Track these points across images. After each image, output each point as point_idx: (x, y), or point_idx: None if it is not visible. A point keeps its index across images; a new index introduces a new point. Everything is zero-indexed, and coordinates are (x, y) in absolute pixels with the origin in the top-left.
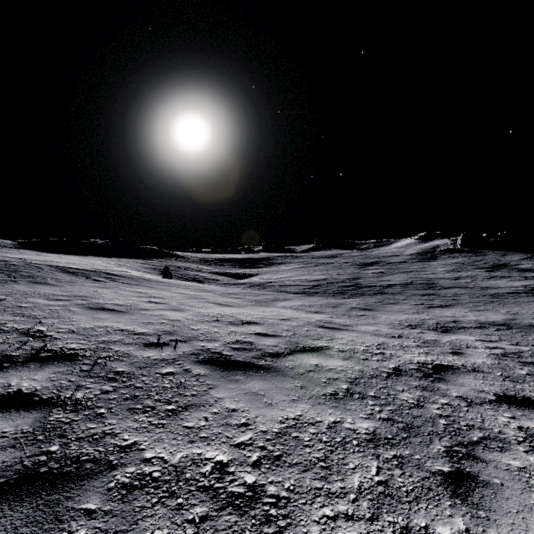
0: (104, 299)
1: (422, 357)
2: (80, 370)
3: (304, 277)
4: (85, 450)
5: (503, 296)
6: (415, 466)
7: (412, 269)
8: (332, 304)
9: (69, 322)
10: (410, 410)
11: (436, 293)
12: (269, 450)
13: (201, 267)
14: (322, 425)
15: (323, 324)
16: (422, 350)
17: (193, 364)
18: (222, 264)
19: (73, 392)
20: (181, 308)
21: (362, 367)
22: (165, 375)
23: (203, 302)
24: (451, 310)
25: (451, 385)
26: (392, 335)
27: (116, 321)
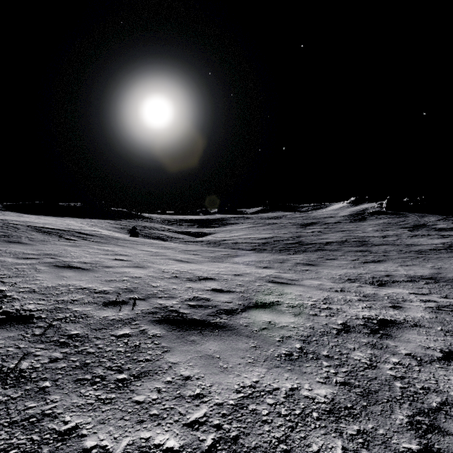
0: (72, 257)
1: (366, 312)
2: (32, 335)
3: (254, 235)
4: (16, 440)
5: (426, 252)
6: (381, 445)
7: (346, 229)
8: (279, 259)
9: (32, 281)
10: (364, 371)
11: (369, 249)
12: (225, 430)
13: (164, 227)
14: (279, 394)
15: (272, 279)
16: (364, 304)
17: (149, 324)
18: (183, 224)
19: (18, 361)
20: (143, 265)
21: (312, 324)
22: (120, 337)
23: (164, 259)
24: (384, 265)
25: (399, 342)
26: (335, 289)
27: (79, 279)
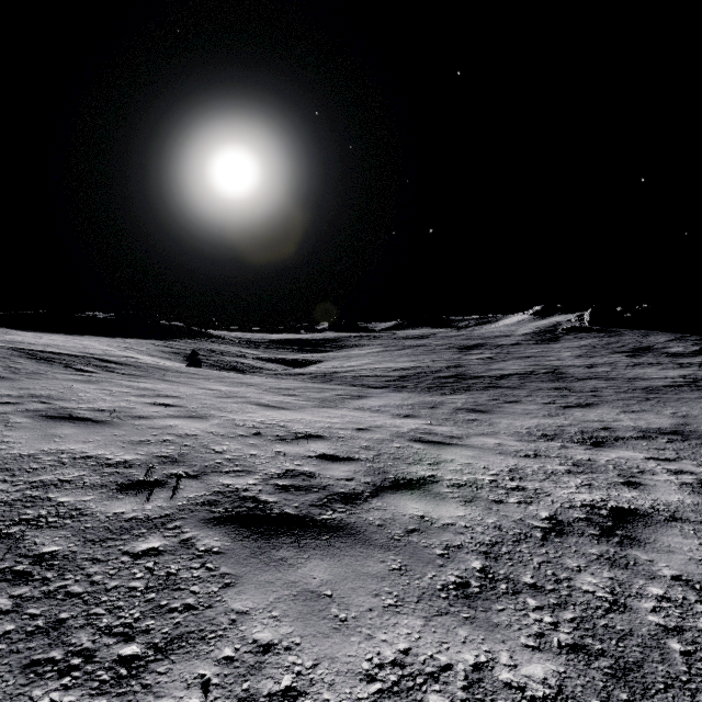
0: (79, 400)
1: (585, 494)
2: None
3: (387, 364)
4: None
5: (660, 391)
6: None
7: (530, 354)
8: (428, 403)
9: None
10: (606, 617)
11: (569, 386)
12: None
13: (244, 351)
14: (454, 680)
15: (420, 437)
16: (579, 479)
17: (201, 526)
18: (274, 346)
19: None
20: (203, 413)
21: (498, 519)
22: (141, 556)
23: (240, 403)
24: (596, 412)
25: (654, 553)
26: (525, 453)
27: (83, 440)
